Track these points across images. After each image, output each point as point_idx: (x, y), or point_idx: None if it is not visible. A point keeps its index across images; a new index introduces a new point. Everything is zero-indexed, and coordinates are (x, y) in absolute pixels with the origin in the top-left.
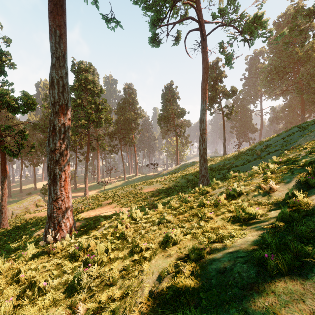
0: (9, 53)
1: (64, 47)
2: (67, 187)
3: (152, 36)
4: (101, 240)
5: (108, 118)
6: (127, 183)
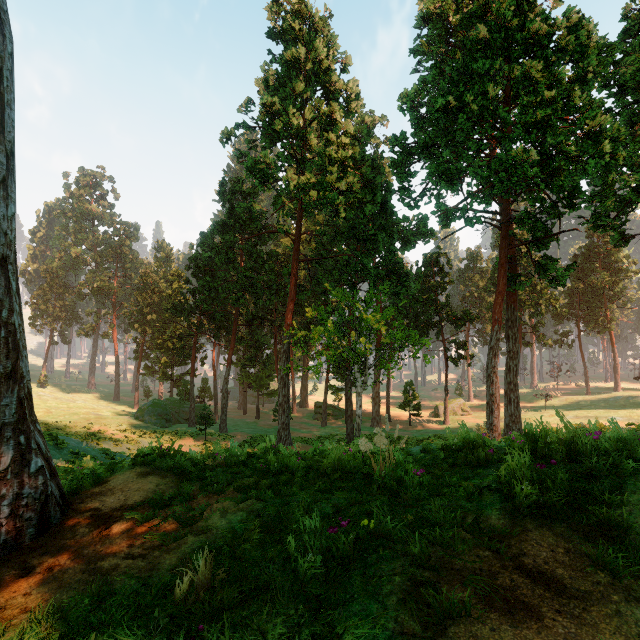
0: (449, 273)
1: (516, 313)
2: (518, 408)
3: (615, 236)
4: None
5: (551, 303)
6: (590, 403)
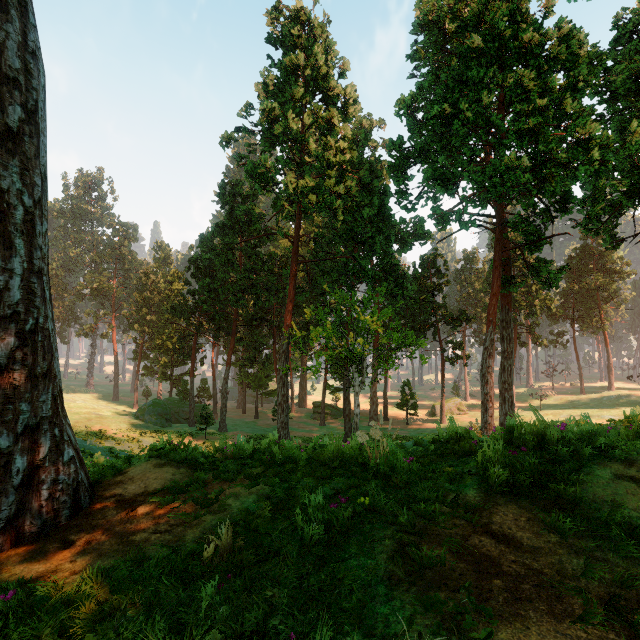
0: (446, 274)
1: (510, 314)
2: (512, 407)
3: (607, 239)
4: None
5: (546, 303)
6: (584, 402)
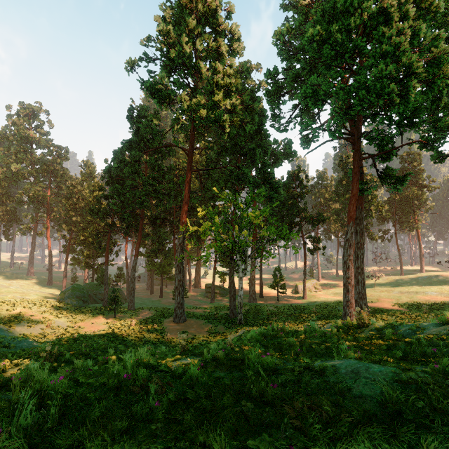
0: (307, 185)
1: (363, 213)
2: (364, 287)
3: (435, 155)
4: (391, 316)
5: (379, 208)
6: (405, 281)
